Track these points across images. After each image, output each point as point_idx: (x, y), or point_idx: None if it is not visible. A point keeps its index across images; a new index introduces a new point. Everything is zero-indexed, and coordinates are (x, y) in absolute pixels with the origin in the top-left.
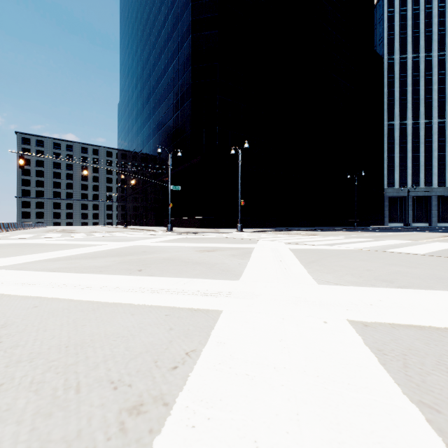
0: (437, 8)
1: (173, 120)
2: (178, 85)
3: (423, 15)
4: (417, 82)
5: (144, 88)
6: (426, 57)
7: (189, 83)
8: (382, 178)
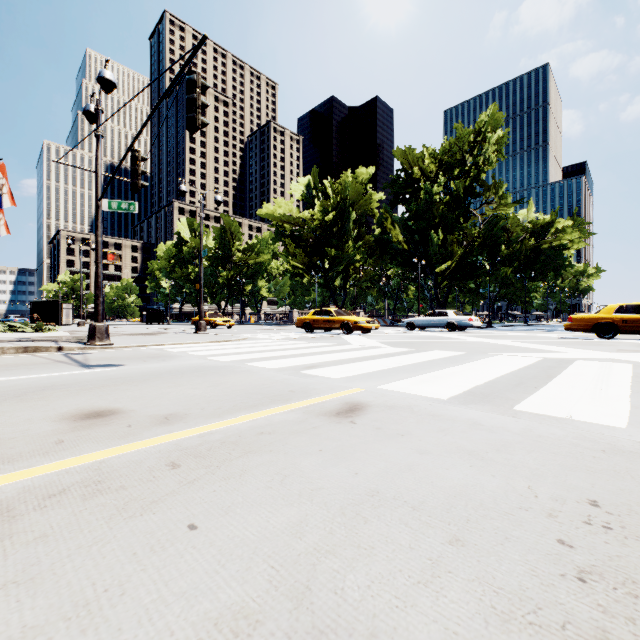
0: None
1: None
2: None
3: None
4: None
5: None
6: None
7: None
8: None
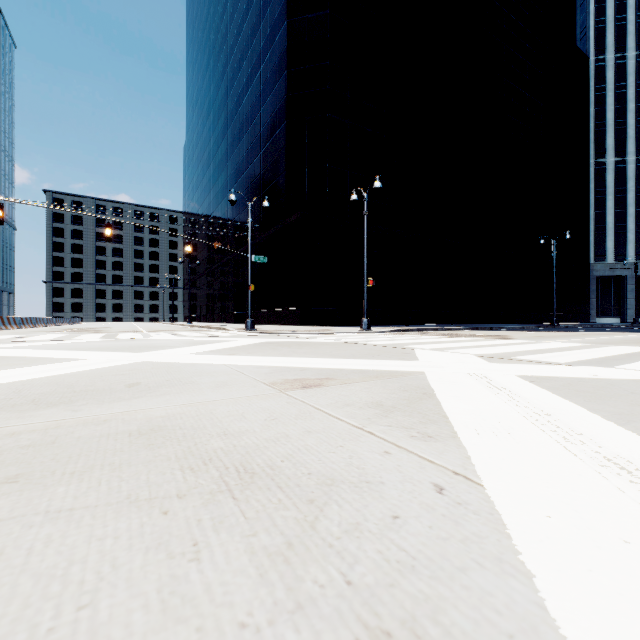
0: None
1: (259, 159)
2: (266, 103)
3: None
4: None
5: (218, 116)
6: None
7: (283, 97)
8: (587, 248)
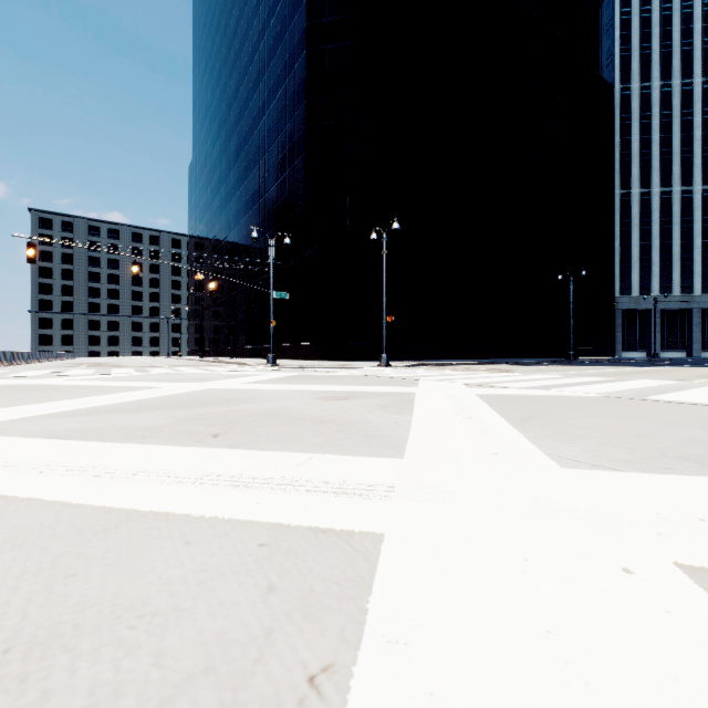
0: (701, 6)
1: (277, 188)
2: (284, 130)
3: (677, 19)
4: (668, 127)
5: (231, 138)
6: (683, 86)
7: (302, 128)
8: (612, 281)
